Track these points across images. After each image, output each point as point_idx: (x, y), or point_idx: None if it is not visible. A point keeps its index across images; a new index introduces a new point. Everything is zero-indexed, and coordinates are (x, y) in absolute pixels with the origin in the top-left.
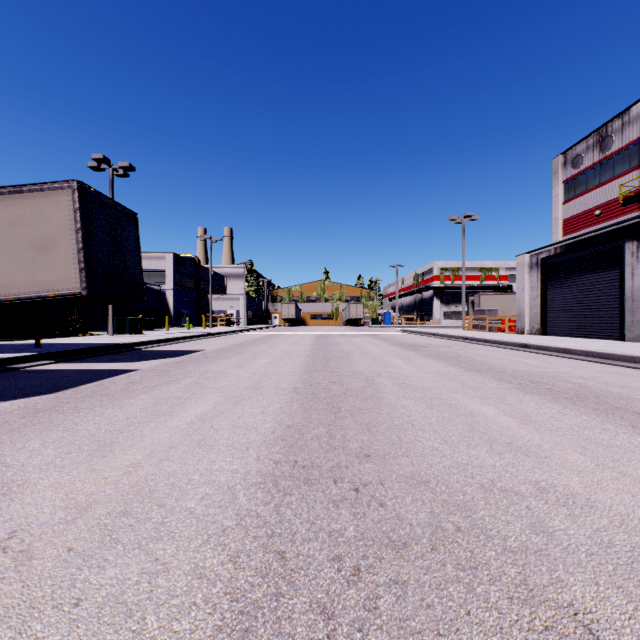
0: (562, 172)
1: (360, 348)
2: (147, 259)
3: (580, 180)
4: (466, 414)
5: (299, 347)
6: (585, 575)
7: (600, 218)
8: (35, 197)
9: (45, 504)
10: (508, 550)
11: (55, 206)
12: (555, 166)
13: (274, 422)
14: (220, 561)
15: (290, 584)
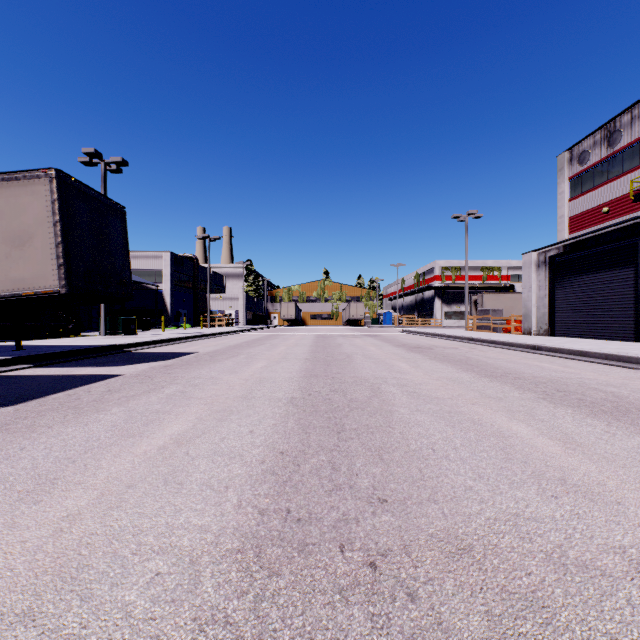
0: (568, 169)
1: (362, 350)
2: (144, 258)
3: (587, 177)
4: (495, 434)
5: (298, 349)
6: None
7: (608, 215)
8: (9, 187)
9: None
10: None
11: (31, 196)
12: (561, 163)
13: (264, 446)
14: None
15: None
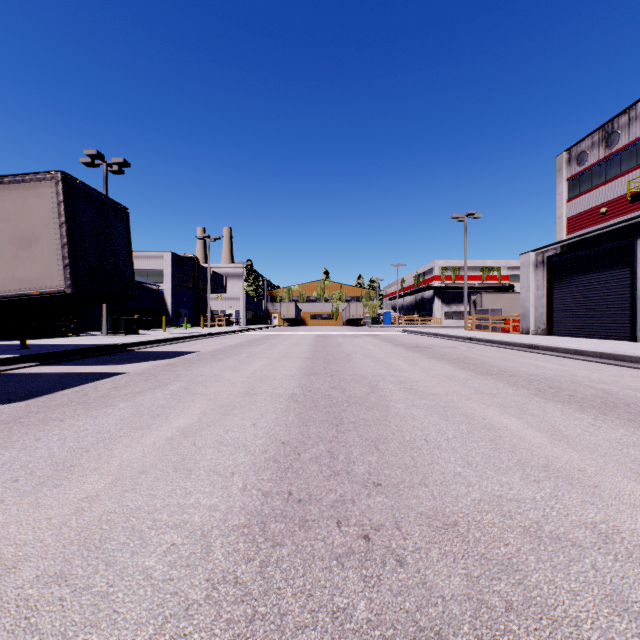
0: (566, 169)
1: (361, 349)
2: (145, 258)
3: (585, 177)
4: (486, 427)
5: (298, 348)
6: None
7: (606, 216)
8: (16, 189)
9: None
10: None
11: (37, 198)
12: (559, 163)
13: (267, 437)
14: None
15: None
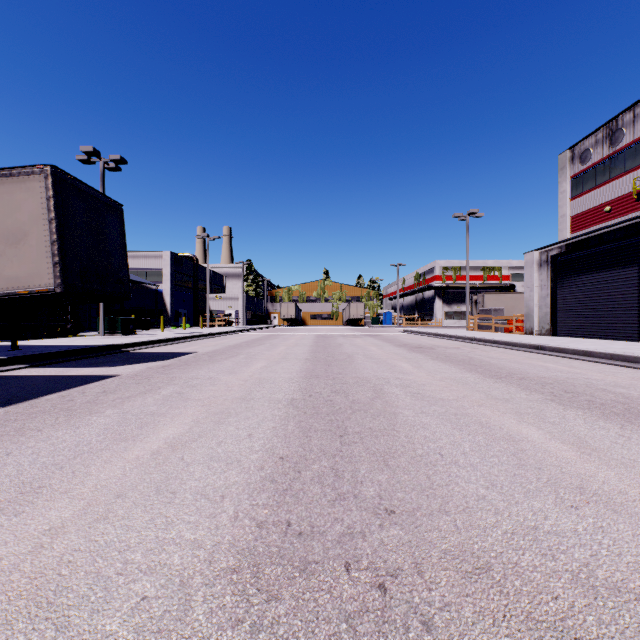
0: (569, 168)
1: (363, 350)
2: (144, 258)
3: (588, 176)
4: (505, 438)
5: (298, 349)
6: None
7: (610, 214)
8: (4, 183)
9: None
10: None
11: (26, 193)
12: (562, 161)
13: (263, 451)
14: None
15: None
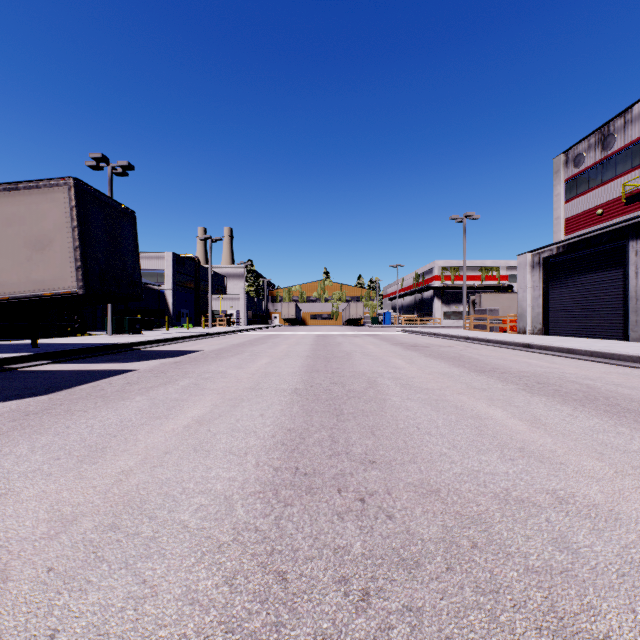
0: (564, 171)
1: (361, 348)
2: (147, 259)
3: (582, 179)
4: (473, 417)
5: (299, 347)
6: (619, 600)
7: (602, 217)
8: (31, 194)
9: (27, 516)
10: (531, 570)
11: (51, 203)
12: (556, 165)
13: (274, 425)
14: (214, 583)
15: (292, 611)
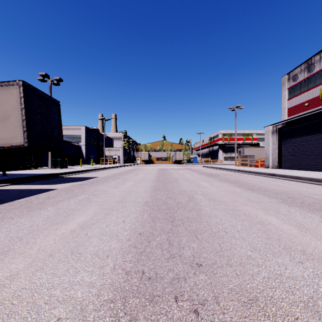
0: (287, 83)
1: (183, 176)
2: (72, 129)
3: (297, 87)
4: (259, 222)
5: (150, 175)
6: None
7: (308, 107)
8: None
9: None
10: None
11: (9, 95)
12: (283, 80)
13: (130, 230)
14: None
15: None
